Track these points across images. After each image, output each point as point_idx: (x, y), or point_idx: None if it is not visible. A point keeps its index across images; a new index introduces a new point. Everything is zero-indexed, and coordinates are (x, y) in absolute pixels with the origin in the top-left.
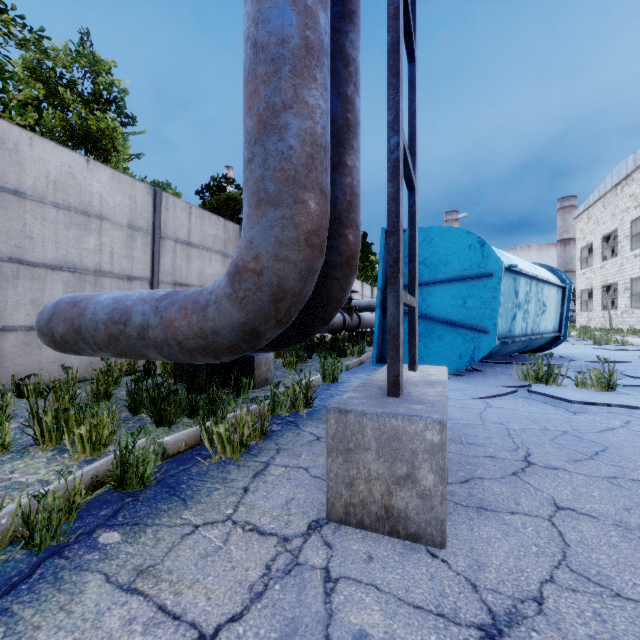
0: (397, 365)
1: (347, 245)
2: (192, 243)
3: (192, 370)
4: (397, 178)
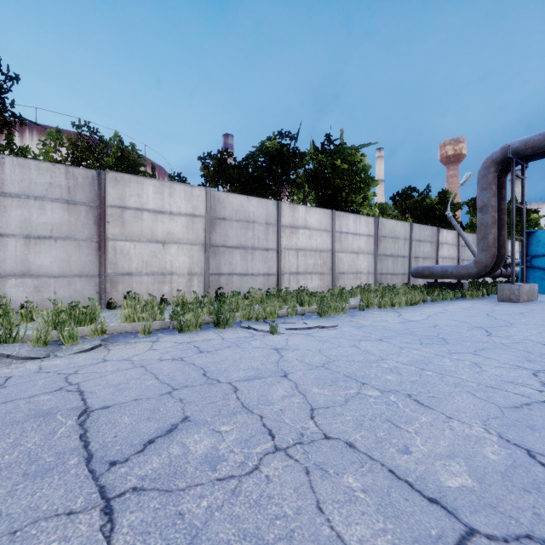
0: (513, 278)
1: (502, 253)
2: (420, 240)
3: (441, 286)
4: (513, 246)
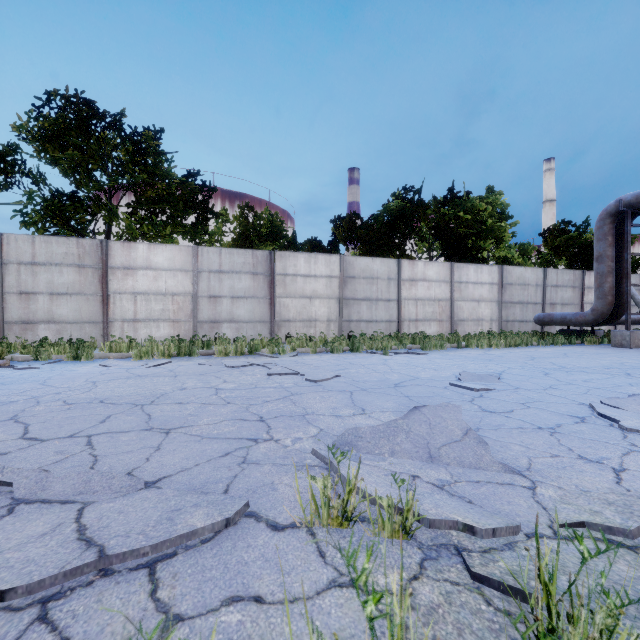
0: (627, 325)
1: (624, 301)
2: (558, 285)
3: (570, 334)
4: (627, 295)
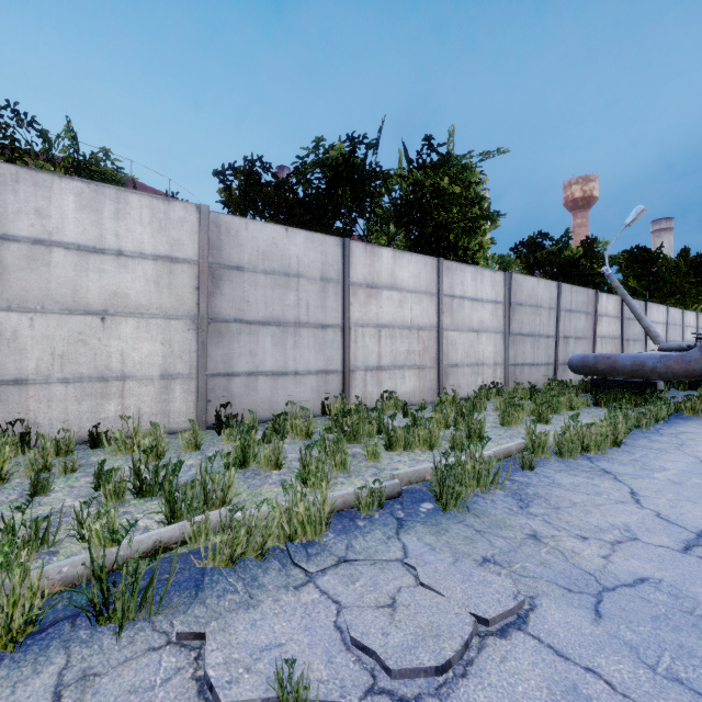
0: None
1: None
2: (571, 310)
3: (619, 388)
4: None
